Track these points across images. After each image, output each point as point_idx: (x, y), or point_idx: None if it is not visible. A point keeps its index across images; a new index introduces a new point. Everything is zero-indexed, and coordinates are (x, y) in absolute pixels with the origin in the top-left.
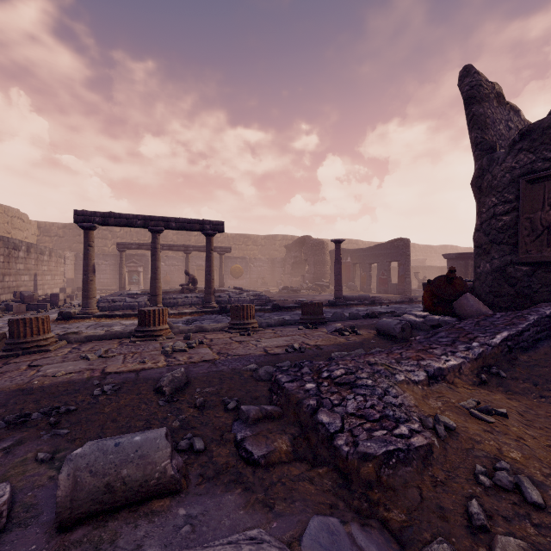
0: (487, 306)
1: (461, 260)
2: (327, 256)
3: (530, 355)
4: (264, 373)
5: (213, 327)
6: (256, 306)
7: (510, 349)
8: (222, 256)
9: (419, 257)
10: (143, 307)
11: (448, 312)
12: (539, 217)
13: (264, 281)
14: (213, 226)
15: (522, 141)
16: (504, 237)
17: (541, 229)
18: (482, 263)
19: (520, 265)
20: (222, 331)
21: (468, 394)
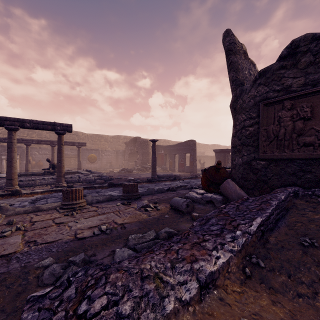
0: (240, 187)
1: (222, 153)
2: (150, 149)
3: (276, 235)
4: (48, 275)
5: (49, 206)
6: (97, 184)
7: (263, 232)
8: (80, 148)
9: (201, 150)
10: (3, 188)
11: (217, 191)
12: (272, 128)
13: (111, 164)
14: (63, 127)
15: (260, 78)
16: (250, 141)
17: (273, 137)
18: (237, 158)
19: (260, 160)
20: (56, 209)
21: (238, 305)
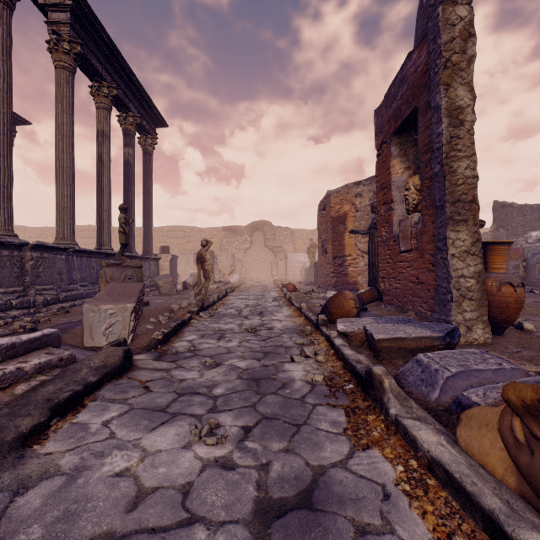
0: None
1: None
2: None
3: None
4: None
5: None
6: None
7: None
8: None
9: None
10: None
11: None
12: None
13: None
14: None
15: None
16: None
17: None
18: None
19: None
20: None
21: None
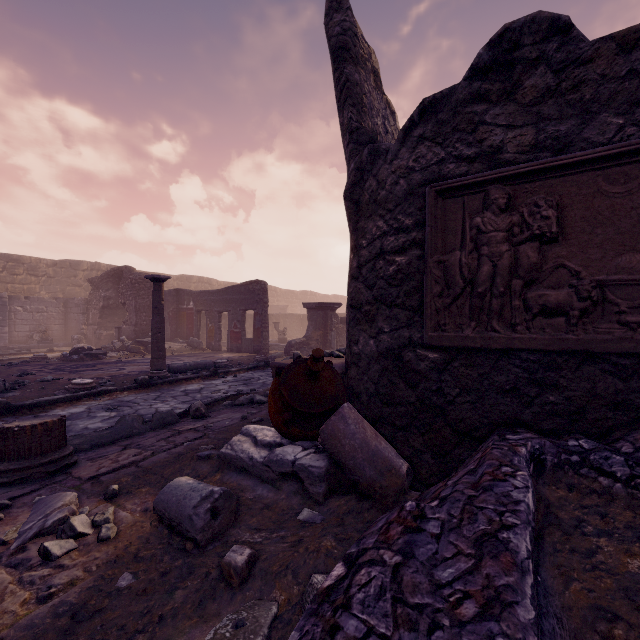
0: (372, 420)
1: (322, 310)
2: None
3: None
4: None
5: None
6: None
7: None
8: None
9: (281, 303)
10: None
11: (312, 436)
12: (458, 261)
13: (47, 336)
14: None
15: (424, 123)
16: (398, 293)
17: (462, 284)
18: (362, 338)
19: (425, 349)
20: None
21: None
